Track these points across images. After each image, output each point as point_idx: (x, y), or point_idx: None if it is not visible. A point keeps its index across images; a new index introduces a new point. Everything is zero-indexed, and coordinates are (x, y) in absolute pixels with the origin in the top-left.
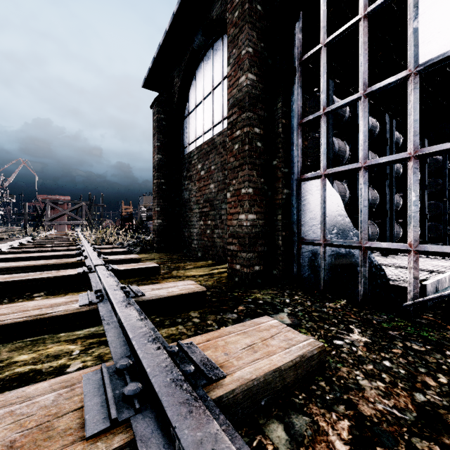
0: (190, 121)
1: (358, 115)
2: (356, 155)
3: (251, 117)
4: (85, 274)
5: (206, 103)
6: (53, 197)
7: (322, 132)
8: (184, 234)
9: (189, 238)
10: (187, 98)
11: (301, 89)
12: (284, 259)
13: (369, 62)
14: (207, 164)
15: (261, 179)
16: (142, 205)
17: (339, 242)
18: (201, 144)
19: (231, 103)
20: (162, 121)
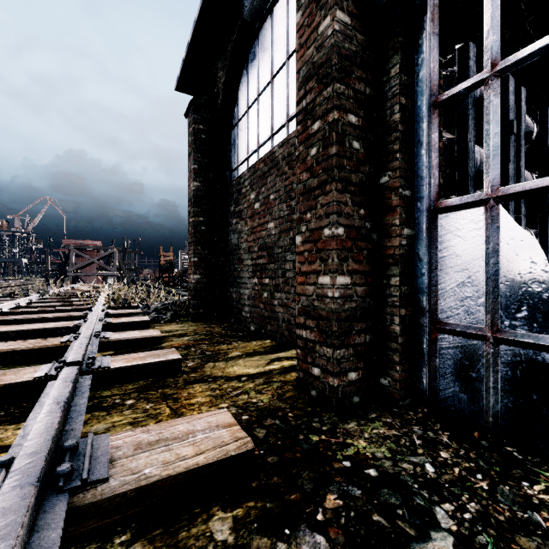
0: (239, 131)
1: (510, 106)
2: (508, 171)
3: (342, 94)
4: (47, 380)
5: (262, 101)
6: (81, 242)
7: (489, 112)
8: (231, 296)
9: (238, 302)
10: (235, 98)
11: (437, 38)
12: (403, 360)
13: (511, 34)
14: (264, 193)
15: (359, 210)
16: (184, 252)
17: (535, 339)
18: (255, 163)
19: (303, 74)
20: (200, 134)
